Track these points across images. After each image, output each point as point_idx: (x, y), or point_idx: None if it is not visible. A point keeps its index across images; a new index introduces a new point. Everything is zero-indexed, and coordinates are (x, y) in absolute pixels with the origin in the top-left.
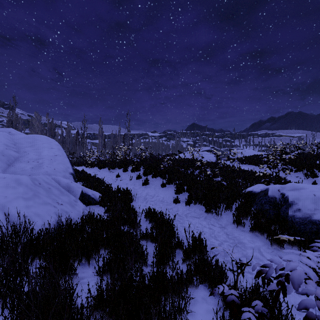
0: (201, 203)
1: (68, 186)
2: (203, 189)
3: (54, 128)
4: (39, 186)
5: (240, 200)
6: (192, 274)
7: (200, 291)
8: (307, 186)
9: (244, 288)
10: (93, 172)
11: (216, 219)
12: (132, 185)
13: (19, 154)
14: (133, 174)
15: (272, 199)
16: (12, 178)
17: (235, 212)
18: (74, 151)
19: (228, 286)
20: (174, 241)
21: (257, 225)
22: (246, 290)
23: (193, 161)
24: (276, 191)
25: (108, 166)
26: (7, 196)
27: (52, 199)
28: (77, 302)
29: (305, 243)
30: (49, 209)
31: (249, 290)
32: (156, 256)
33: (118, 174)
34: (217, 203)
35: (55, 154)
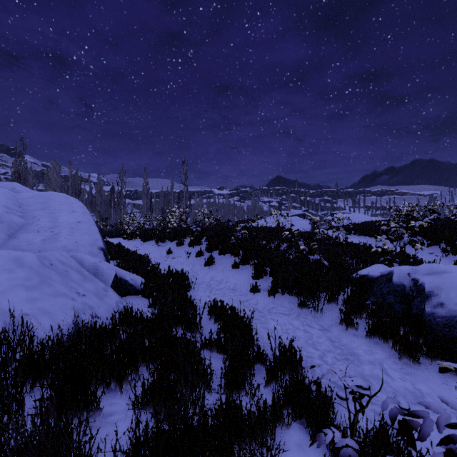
0: (291, 293)
1: (95, 267)
2: (294, 272)
3: (79, 183)
4: (51, 268)
5: (349, 288)
6: (281, 407)
7: (294, 433)
8: (452, 269)
9: (363, 431)
10: (133, 247)
11: (314, 317)
12: (190, 265)
13: (25, 221)
14: (191, 249)
15: (398, 288)
16: (10, 257)
17: (342, 307)
18: (108, 216)
19: (338, 428)
20: (253, 352)
21: (377, 327)
22: (366, 433)
23: (279, 231)
24: (405, 275)
25: (156, 237)
26: (0, 284)
27: (70, 288)
28: (100, 456)
29: (451, 356)
30: (64, 303)
31: (370, 433)
32: (225, 375)
33: (170, 249)
34: (316, 293)
35: (77, 221)
